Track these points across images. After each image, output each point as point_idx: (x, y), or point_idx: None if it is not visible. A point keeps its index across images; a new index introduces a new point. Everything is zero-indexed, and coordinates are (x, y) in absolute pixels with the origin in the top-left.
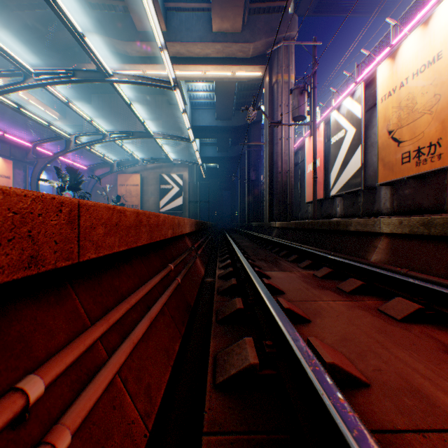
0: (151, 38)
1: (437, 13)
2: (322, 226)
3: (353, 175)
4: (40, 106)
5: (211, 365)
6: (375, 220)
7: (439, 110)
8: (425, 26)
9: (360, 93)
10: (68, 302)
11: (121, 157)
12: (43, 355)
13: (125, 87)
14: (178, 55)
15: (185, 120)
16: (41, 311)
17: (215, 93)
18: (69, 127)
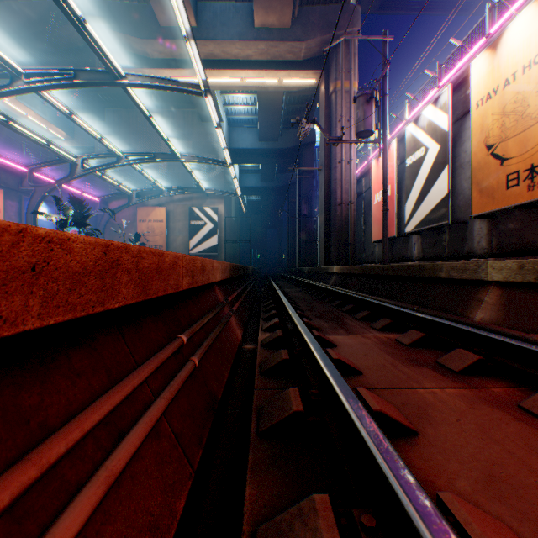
0: (177, 34)
1: None
2: (398, 271)
3: (437, 205)
4: (41, 123)
5: None
6: (479, 263)
7: None
8: None
9: (446, 98)
10: None
11: (142, 186)
12: None
13: (147, 100)
14: (211, 57)
15: (220, 138)
16: None
17: (258, 107)
18: (78, 149)
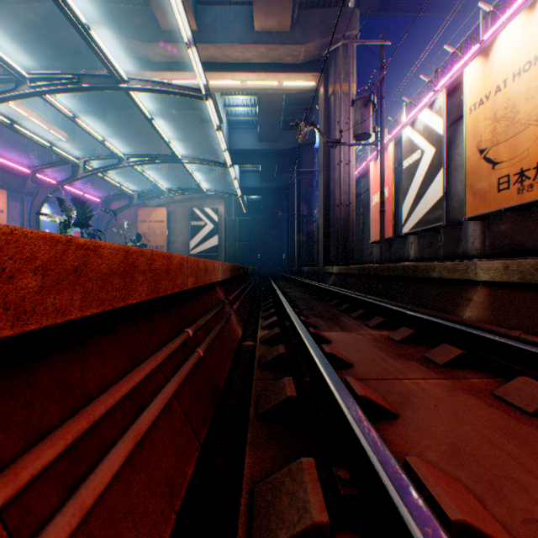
0: (178, 38)
1: None
2: (394, 272)
3: (432, 207)
4: (43, 125)
5: (245, 509)
6: (469, 263)
7: None
8: (531, 10)
9: (441, 103)
10: None
11: (142, 187)
12: None
13: (148, 102)
14: (211, 60)
15: (221, 140)
16: None
17: (258, 108)
18: (80, 150)
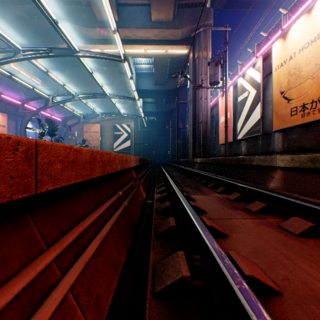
0: (107, 25)
1: (317, 4)
2: (232, 161)
3: (254, 124)
4: (27, 75)
5: (151, 274)
6: (272, 157)
7: (319, 76)
8: (309, 14)
9: (259, 64)
10: (25, 229)
11: (86, 111)
12: None
13: (89, 62)
14: (126, 38)
15: (132, 85)
16: None
17: (154, 65)
18: (48, 90)
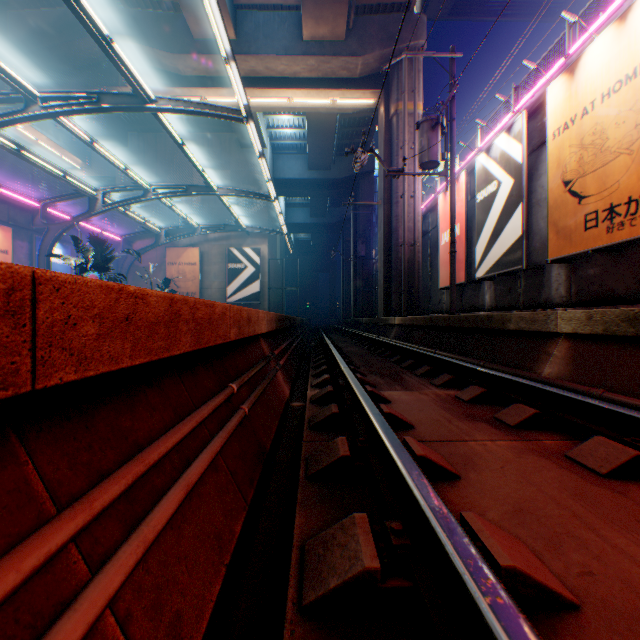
0: (214, 49)
1: (639, 2)
2: (465, 323)
3: (511, 247)
4: (54, 150)
5: (296, 563)
6: (548, 313)
7: None
8: (622, 22)
9: (520, 126)
10: (4, 471)
11: (171, 223)
12: None
13: (177, 123)
14: (252, 74)
15: (263, 168)
16: None
17: (308, 130)
18: (96, 179)
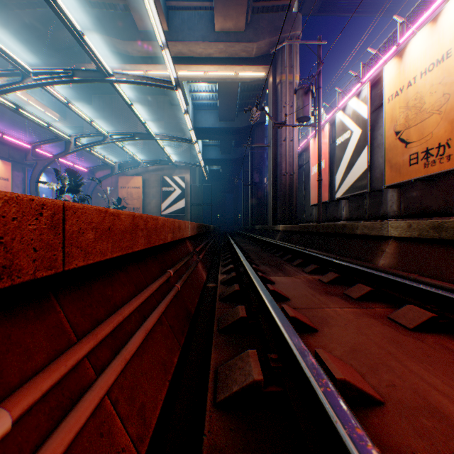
0: (152, 37)
1: (446, 10)
2: (327, 229)
3: (359, 177)
4: (39, 107)
5: (212, 379)
6: (383, 223)
7: (448, 110)
8: (434, 23)
9: (366, 93)
10: (50, 315)
11: (122, 159)
12: (15, 381)
13: (126, 88)
14: (180, 55)
15: (187, 121)
16: (17, 328)
17: (218, 94)
18: (69, 128)
